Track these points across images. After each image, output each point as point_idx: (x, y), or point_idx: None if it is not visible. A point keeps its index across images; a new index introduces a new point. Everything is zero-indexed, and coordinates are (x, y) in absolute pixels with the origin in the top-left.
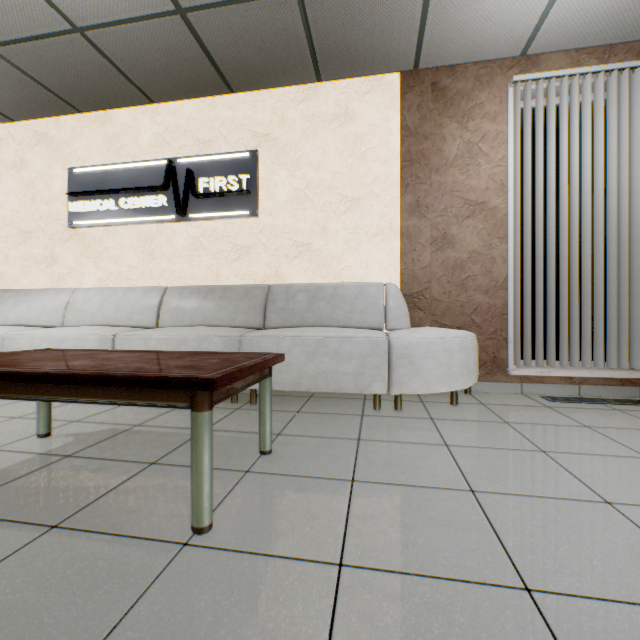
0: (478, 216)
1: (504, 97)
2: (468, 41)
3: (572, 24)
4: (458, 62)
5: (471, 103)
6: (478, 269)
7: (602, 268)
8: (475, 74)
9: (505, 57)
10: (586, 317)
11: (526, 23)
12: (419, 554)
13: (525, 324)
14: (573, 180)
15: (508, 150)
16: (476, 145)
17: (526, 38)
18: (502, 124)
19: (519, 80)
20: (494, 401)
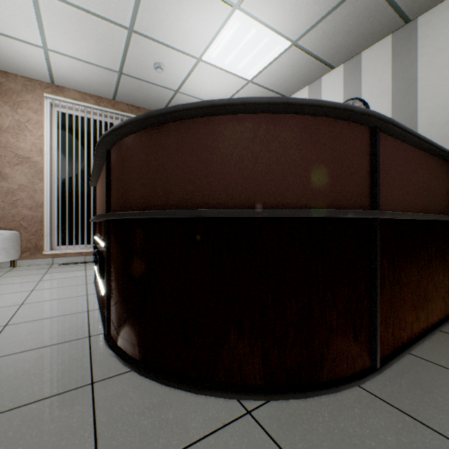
0: (26, 165)
1: (43, 102)
2: (8, 63)
3: (71, 80)
4: (9, 71)
5: (21, 98)
6: (26, 195)
7: (93, 200)
8: (24, 83)
9: (43, 81)
10: (86, 223)
11: (42, 70)
12: None
13: (53, 226)
14: (79, 156)
15: (45, 132)
16: (24, 124)
17: (49, 77)
18: (42, 117)
19: (48, 97)
20: (22, 269)
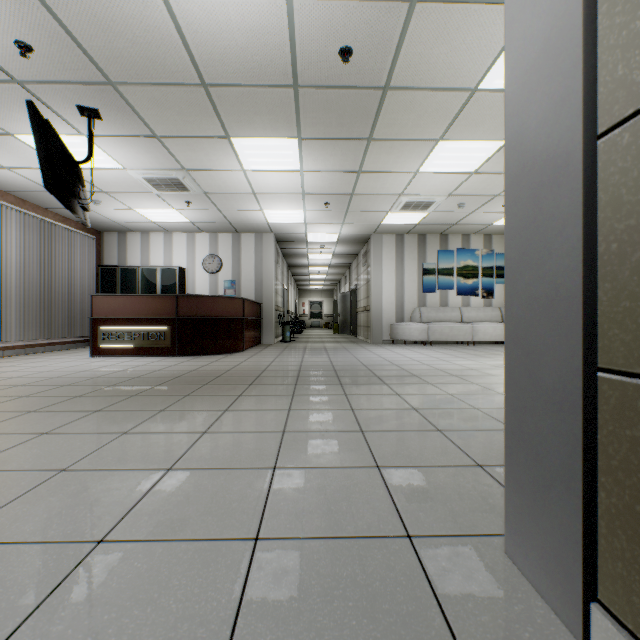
0: None
1: None
2: None
3: None
4: None
5: None
6: None
7: None
8: None
9: None
10: None
11: None
12: (25, 374)
13: None
14: None
15: None
16: None
17: None
18: None
19: None
20: None
